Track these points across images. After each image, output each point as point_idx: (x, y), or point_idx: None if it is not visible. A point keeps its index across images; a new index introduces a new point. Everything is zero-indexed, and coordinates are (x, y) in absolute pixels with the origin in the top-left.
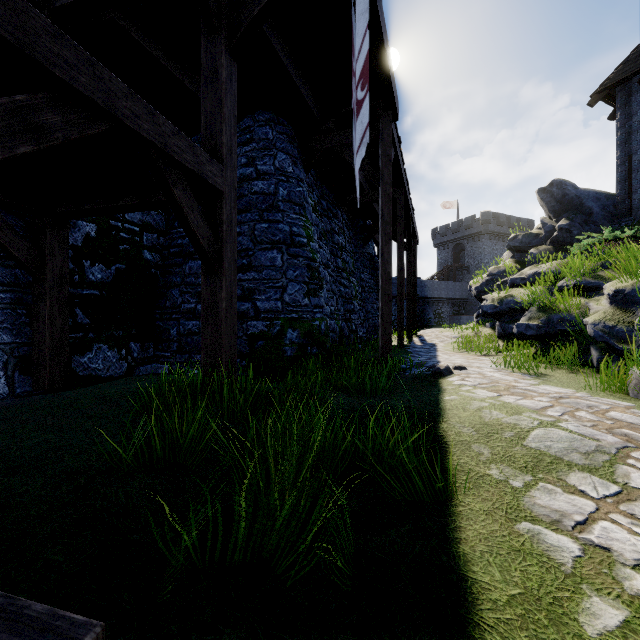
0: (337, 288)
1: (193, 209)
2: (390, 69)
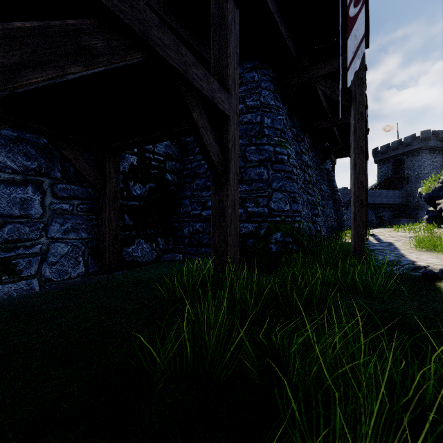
0: (305, 197)
1: (207, 130)
2: None
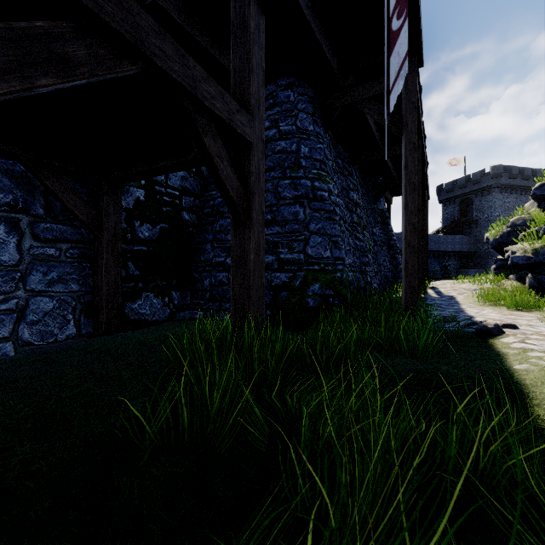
0: (353, 242)
1: (223, 159)
2: (419, 7)
